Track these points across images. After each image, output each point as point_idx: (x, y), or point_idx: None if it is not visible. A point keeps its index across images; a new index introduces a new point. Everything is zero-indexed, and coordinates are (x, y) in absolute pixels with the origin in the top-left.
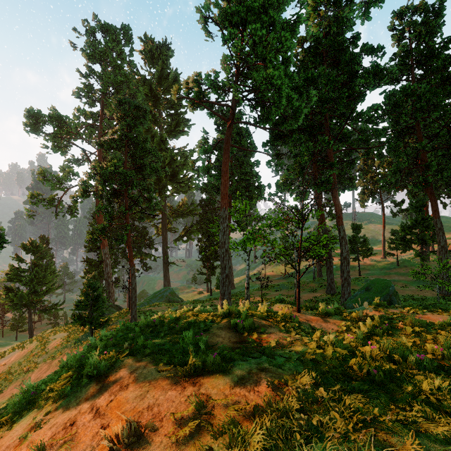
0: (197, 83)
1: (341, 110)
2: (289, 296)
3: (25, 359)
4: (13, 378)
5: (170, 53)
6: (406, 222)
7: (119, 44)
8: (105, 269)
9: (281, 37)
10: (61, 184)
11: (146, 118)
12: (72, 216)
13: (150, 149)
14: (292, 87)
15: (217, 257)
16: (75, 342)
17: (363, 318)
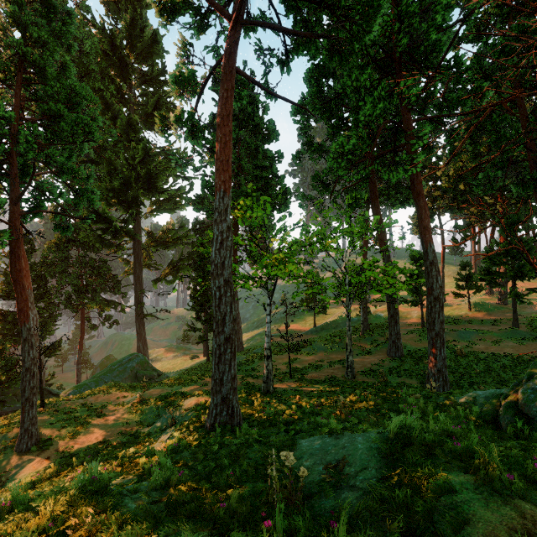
0: None
1: (432, 39)
2: (333, 363)
3: None
4: None
5: None
6: (492, 247)
7: None
8: None
9: None
10: None
11: (67, 27)
12: None
13: (70, 82)
14: None
15: None
16: None
17: None
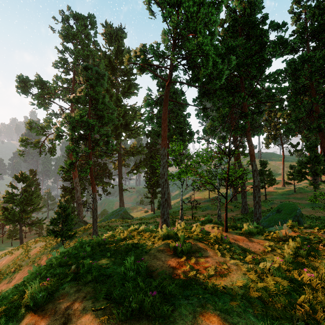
0: (143, 52)
1: (254, 73)
2: (213, 215)
3: (13, 262)
4: (3, 277)
5: (124, 35)
6: (302, 159)
7: (86, 28)
8: (76, 194)
9: (208, 13)
10: (44, 131)
11: (105, 80)
12: (52, 155)
13: (107, 103)
14: (216, 54)
15: (158, 185)
16: (51, 250)
17: (283, 239)
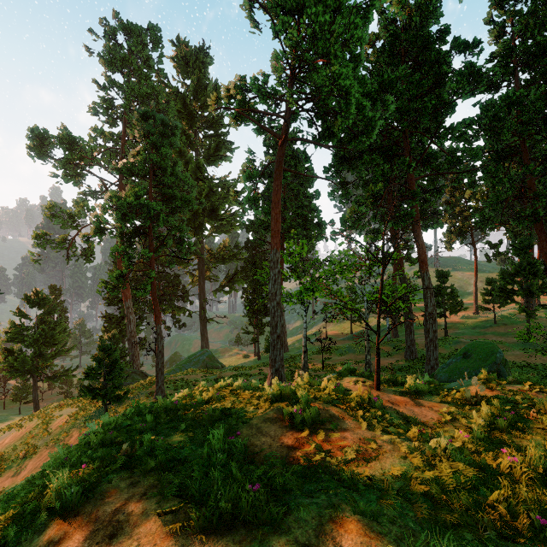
0: (241, 89)
1: (425, 124)
2: (358, 362)
3: (22, 441)
4: (6, 466)
5: (208, 60)
6: (506, 268)
7: (145, 49)
8: (128, 327)
9: (350, 24)
10: (74, 221)
11: (176, 136)
12: (87, 261)
13: (181, 175)
14: (362, 93)
15: (266, 312)
16: (86, 421)
17: (471, 401)
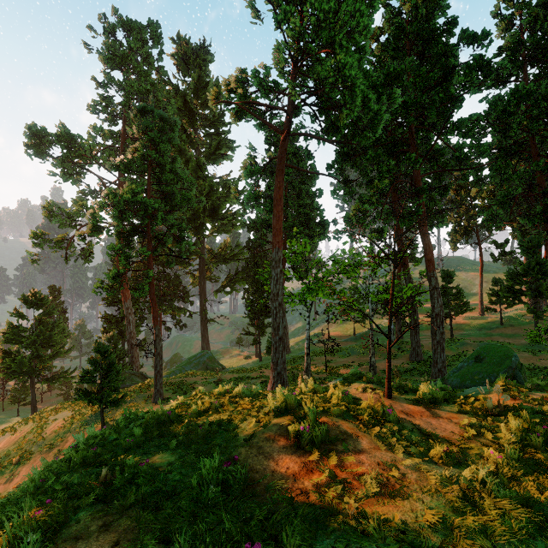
0: (241, 83)
1: (432, 119)
2: (362, 364)
3: (16, 446)
4: None
5: (209, 58)
6: (514, 268)
7: (145, 45)
8: (127, 328)
9: (355, 12)
10: (72, 220)
11: (175, 133)
12: (86, 261)
13: (180, 172)
14: (367, 86)
15: (268, 313)
16: (82, 425)
17: (494, 412)
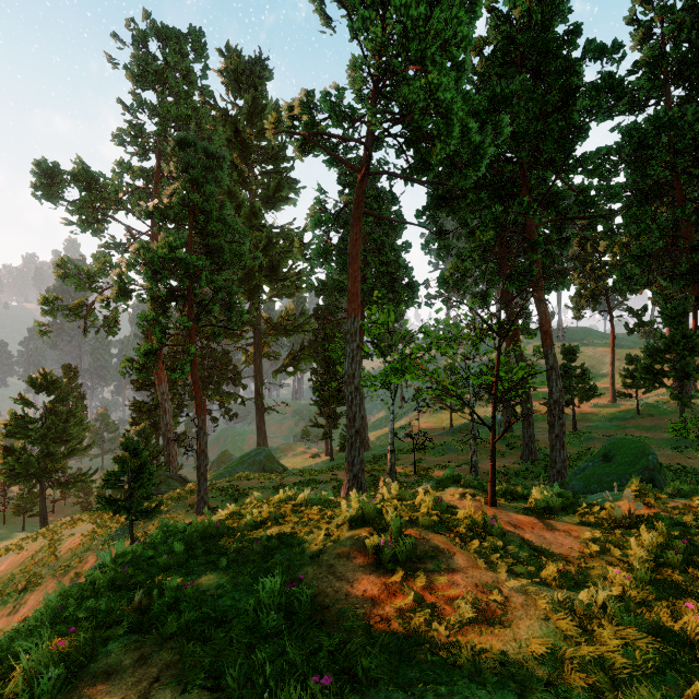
0: (308, 108)
1: (550, 153)
2: (461, 464)
3: (22, 568)
4: None
5: (266, 74)
6: (654, 342)
7: (185, 59)
8: (162, 418)
9: (452, 19)
10: (92, 282)
11: (224, 171)
12: (110, 333)
13: (230, 221)
14: (467, 112)
15: (341, 399)
16: (105, 541)
17: (623, 523)
